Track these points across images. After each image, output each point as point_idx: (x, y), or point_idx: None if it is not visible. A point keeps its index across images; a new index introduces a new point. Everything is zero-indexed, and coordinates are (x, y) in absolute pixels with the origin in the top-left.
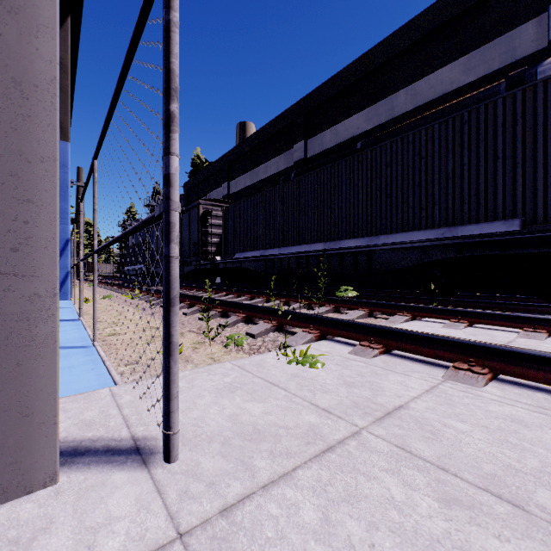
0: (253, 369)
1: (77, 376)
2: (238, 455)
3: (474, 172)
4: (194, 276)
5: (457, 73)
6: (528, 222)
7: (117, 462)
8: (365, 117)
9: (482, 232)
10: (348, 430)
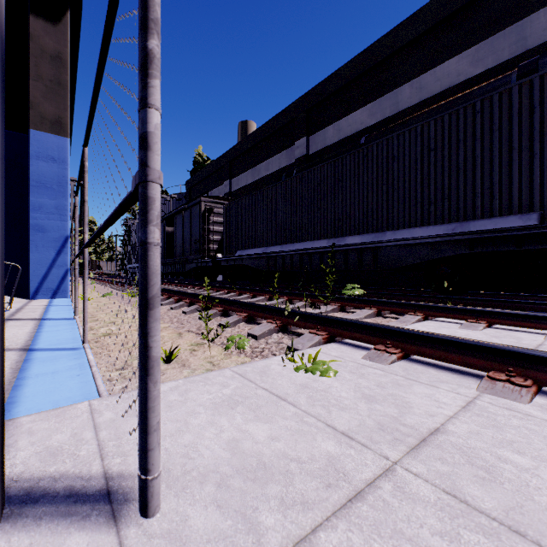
0: (256, 378)
1: (59, 384)
2: (237, 505)
3: (488, 164)
4: (195, 274)
5: (464, 65)
6: (546, 216)
7: (78, 516)
8: (369, 112)
9: (496, 226)
10: (377, 466)
